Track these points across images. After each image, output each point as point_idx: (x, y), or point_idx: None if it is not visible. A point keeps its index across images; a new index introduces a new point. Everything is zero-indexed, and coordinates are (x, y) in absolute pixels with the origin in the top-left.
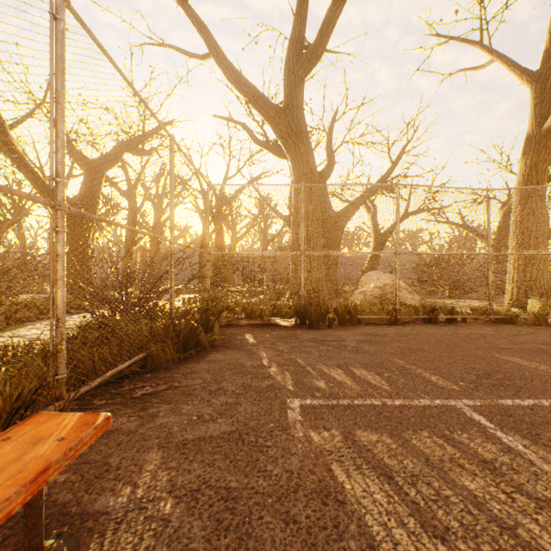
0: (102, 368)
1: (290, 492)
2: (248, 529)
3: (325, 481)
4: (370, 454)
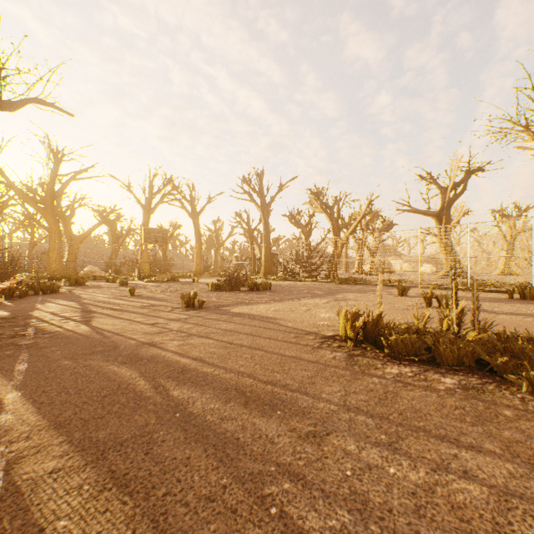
0: None
1: None
2: None
3: None
4: None
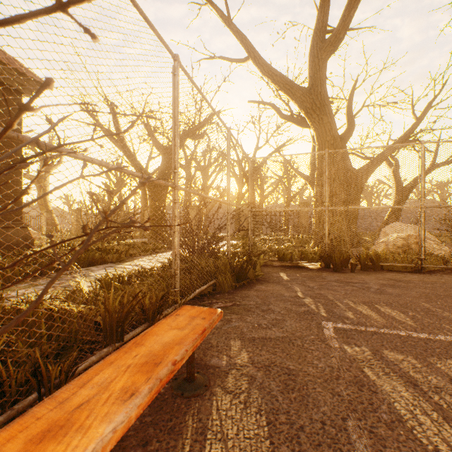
0: (191, 288)
1: (333, 378)
2: (306, 392)
3: (359, 377)
4: (396, 367)
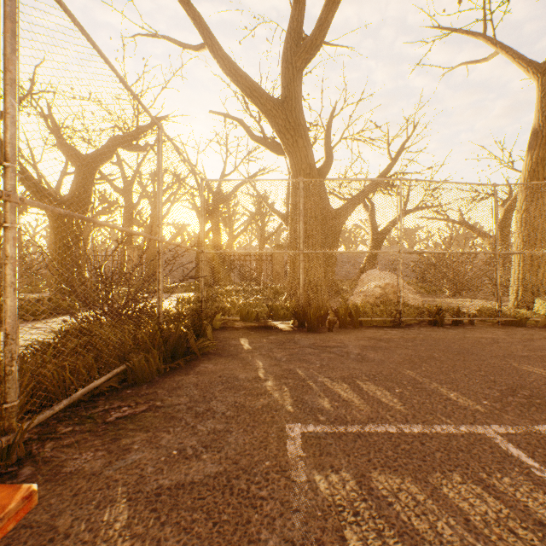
0: (74, 385)
1: None
2: None
3: None
4: (393, 511)
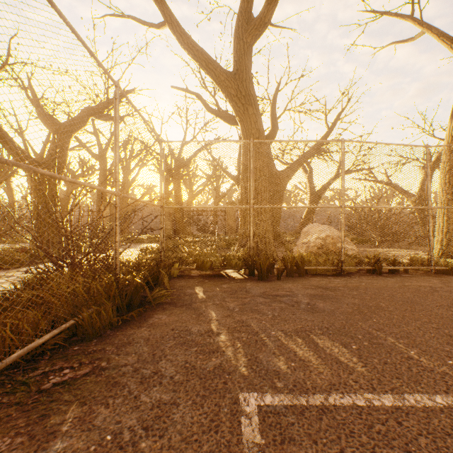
0: (15, 344)
1: None
2: None
3: None
4: None
